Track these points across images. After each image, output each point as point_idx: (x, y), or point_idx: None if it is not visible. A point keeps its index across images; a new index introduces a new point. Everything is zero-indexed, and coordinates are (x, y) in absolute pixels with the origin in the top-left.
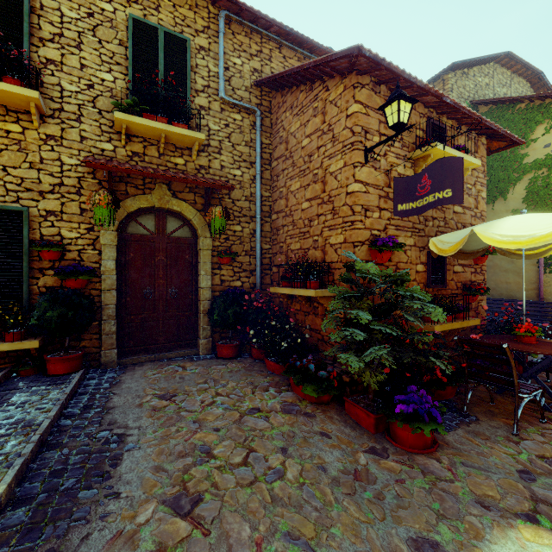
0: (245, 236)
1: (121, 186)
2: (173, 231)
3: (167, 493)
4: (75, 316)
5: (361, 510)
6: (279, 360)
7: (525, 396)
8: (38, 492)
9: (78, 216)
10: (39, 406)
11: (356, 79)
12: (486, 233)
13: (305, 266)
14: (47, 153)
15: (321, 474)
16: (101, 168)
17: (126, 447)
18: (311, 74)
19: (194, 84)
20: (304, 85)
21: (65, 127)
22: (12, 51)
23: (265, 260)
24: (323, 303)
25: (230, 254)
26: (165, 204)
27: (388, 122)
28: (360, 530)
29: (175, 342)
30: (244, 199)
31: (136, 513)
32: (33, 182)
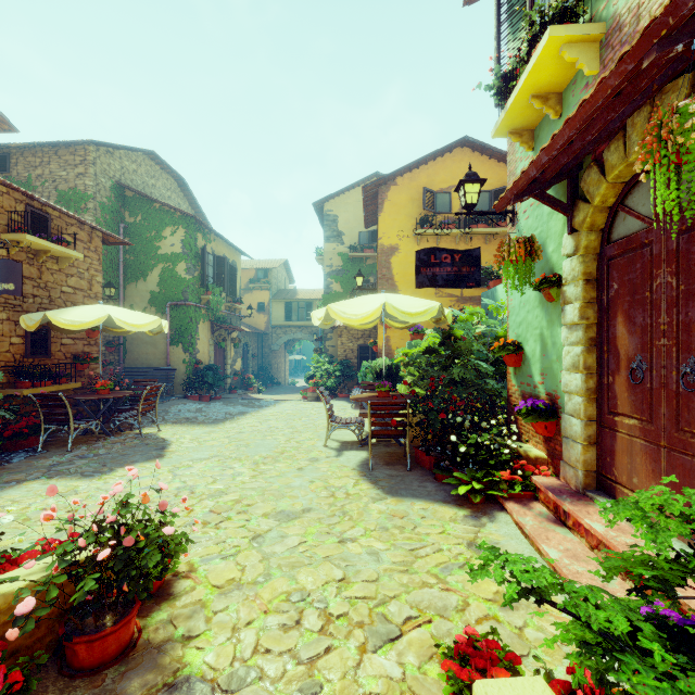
0: None
1: None
2: None
3: None
4: None
5: None
6: None
7: (80, 426)
8: None
9: None
10: None
11: None
12: (55, 317)
13: None
14: None
15: None
16: None
17: None
18: None
19: None
20: None
21: None
22: None
23: None
24: None
25: None
26: None
27: None
28: None
29: None
30: None
31: None
32: None
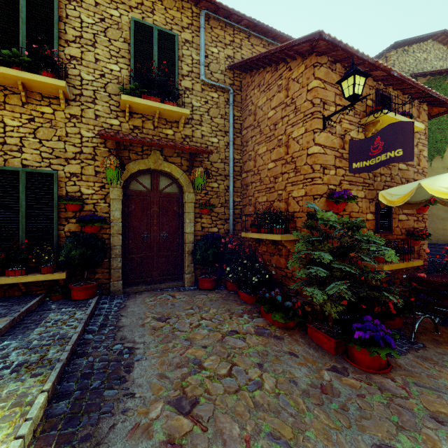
0: (220, 191)
1: (125, 153)
2: (164, 188)
3: (171, 396)
4: (92, 255)
5: (330, 418)
6: (250, 292)
7: None
8: (74, 390)
9: (93, 176)
10: (68, 323)
11: (316, 60)
12: (432, 186)
13: (272, 215)
14: (71, 129)
15: (293, 387)
16: (111, 139)
17: (135, 357)
18: (277, 57)
19: (181, 70)
20: (270, 67)
21: (84, 108)
22: (46, 51)
23: (236, 211)
24: (287, 245)
25: (209, 206)
26: (158, 167)
27: (344, 94)
28: (330, 435)
29: (166, 276)
30: (220, 161)
31: (148, 410)
32: (60, 151)
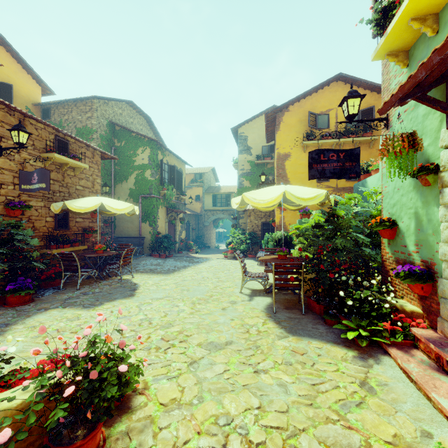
0: None
1: None
2: None
3: None
4: None
5: None
6: None
7: (85, 273)
8: None
9: None
10: None
11: None
12: (70, 204)
13: None
14: None
15: None
16: None
17: None
18: None
19: None
20: None
21: None
22: None
23: None
24: None
25: None
26: None
27: (14, 140)
28: None
29: None
30: None
31: None
32: None
